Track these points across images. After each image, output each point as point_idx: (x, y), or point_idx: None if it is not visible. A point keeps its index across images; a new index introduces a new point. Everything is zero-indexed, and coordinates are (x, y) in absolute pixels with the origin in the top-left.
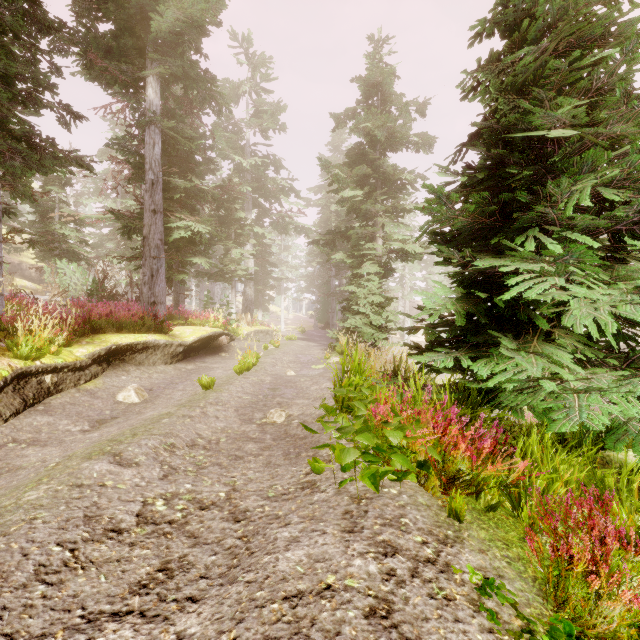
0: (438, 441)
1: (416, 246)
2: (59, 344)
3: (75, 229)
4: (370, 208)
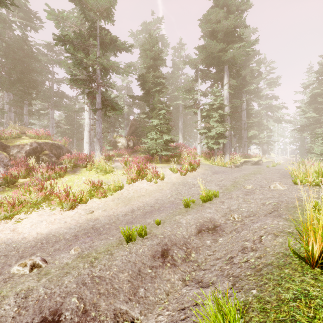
0: (311, 165)
1: None
2: None
3: None
4: (318, 118)
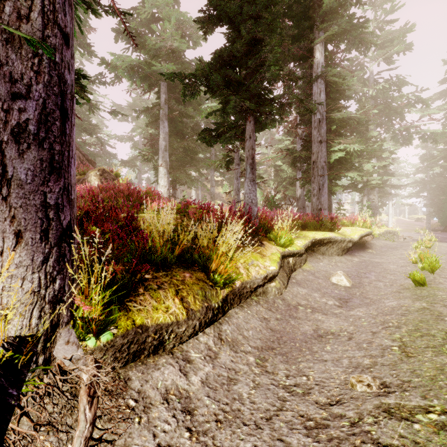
0: None
1: None
2: None
3: None
4: None
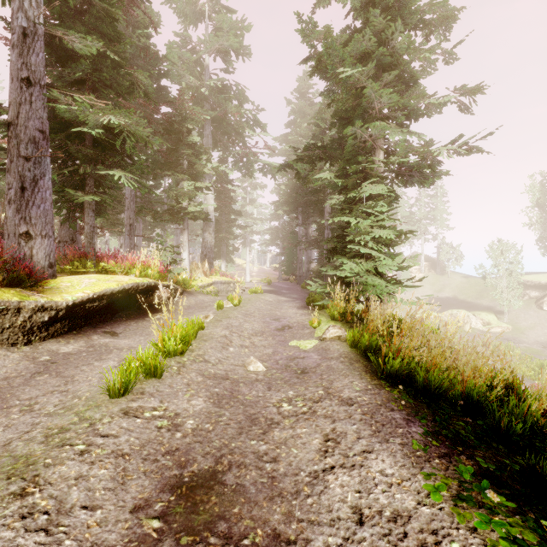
0: None
1: (455, 147)
2: None
3: None
4: (373, 99)
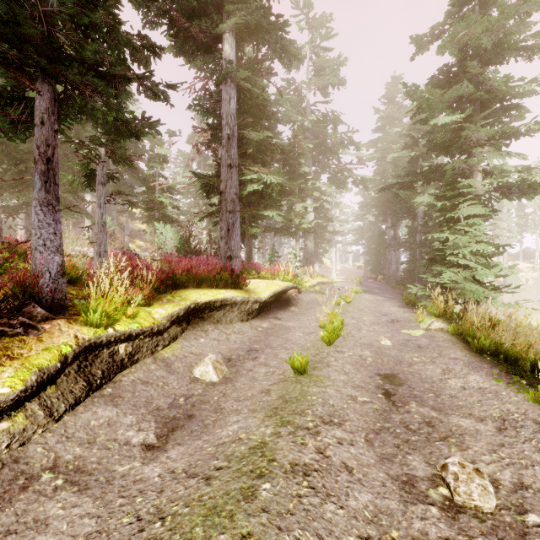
0: None
1: None
2: (139, 303)
3: (169, 197)
4: (471, 135)
